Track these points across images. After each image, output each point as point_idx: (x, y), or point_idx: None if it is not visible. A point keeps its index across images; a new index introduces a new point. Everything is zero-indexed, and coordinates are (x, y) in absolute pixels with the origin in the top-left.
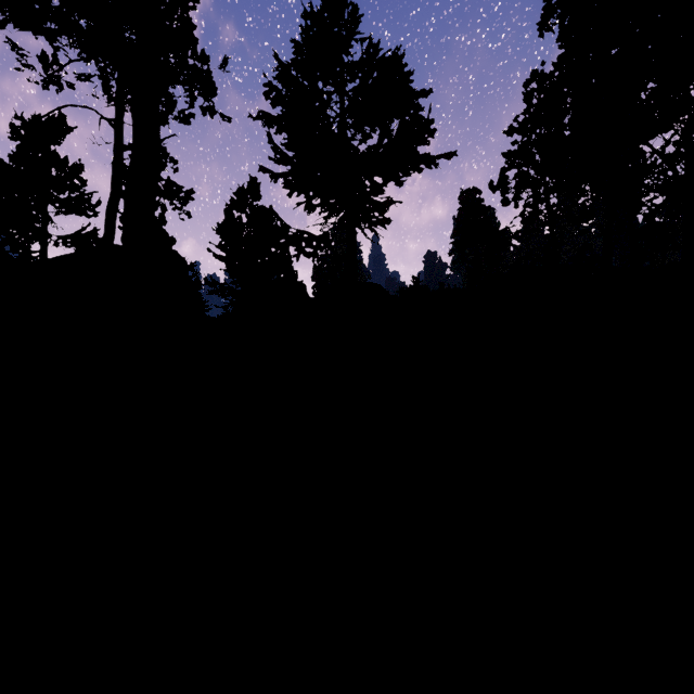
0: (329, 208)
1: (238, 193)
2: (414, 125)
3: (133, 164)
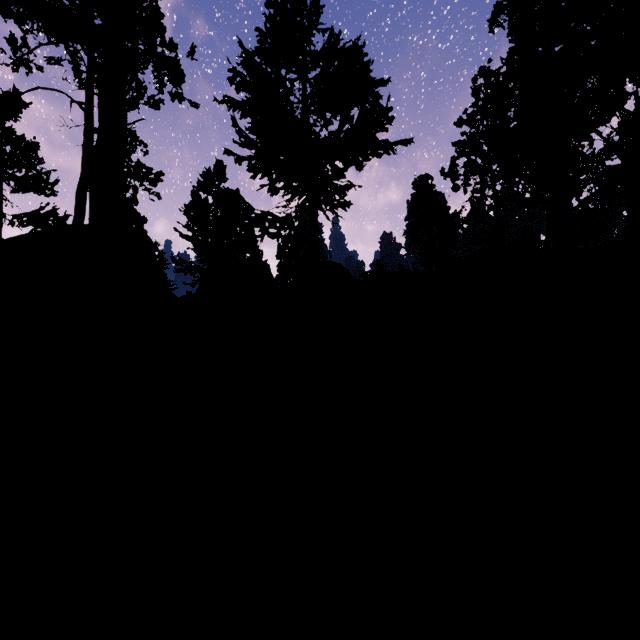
0: (291, 191)
1: (204, 175)
2: (374, 112)
3: (99, 145)
